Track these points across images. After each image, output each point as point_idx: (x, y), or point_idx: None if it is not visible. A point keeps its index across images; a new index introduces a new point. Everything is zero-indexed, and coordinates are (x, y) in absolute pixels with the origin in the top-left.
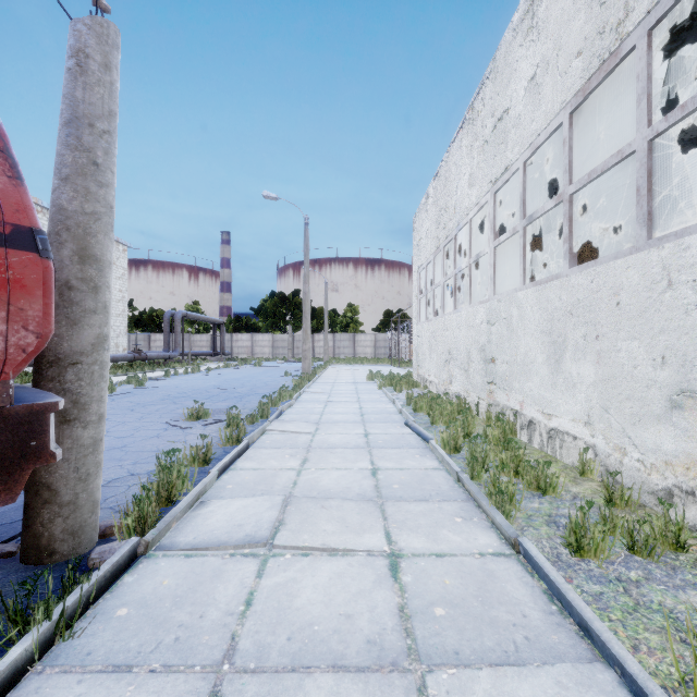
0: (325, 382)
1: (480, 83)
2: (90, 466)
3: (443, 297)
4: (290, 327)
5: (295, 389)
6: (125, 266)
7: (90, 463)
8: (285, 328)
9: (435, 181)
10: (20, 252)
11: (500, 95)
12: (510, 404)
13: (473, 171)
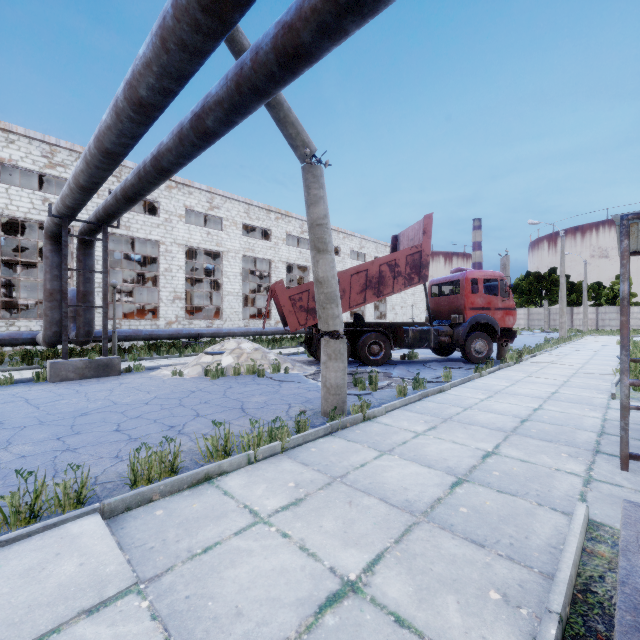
0: (577, 344)
1: None
2: (508, 345)
3: None
4: (545, 302)
5: (554, 344)
6: None
7: (508, 344)
8: (540, 302)
9: None
10: (514, 311)
11: None
12: None
13: None
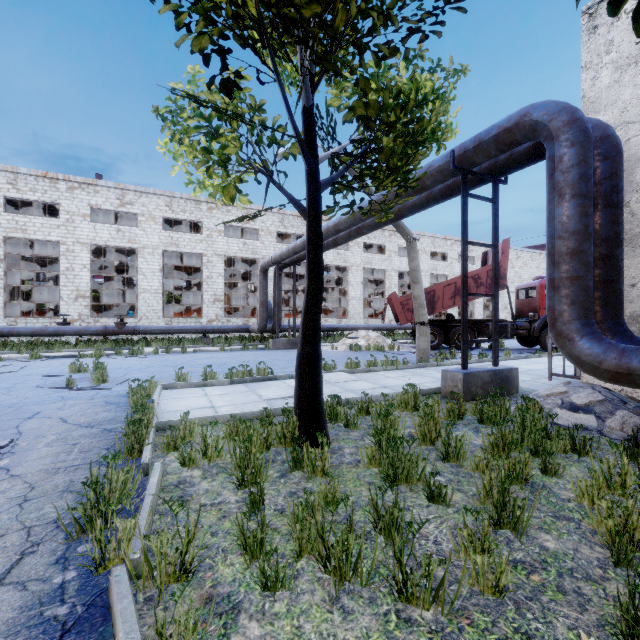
0: None
1: None
2: None
3: None
4: None
5: None
6: (544, 267)
7: None
8: None
9: None
10: None
11: None
12: None
13: None
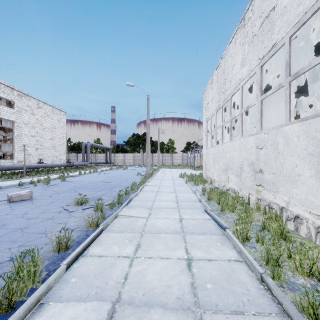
0: (157, 179)
1: (250, 0)
2: None
3: (222, 133)
4: (141, 150)
5: (141, 183)
6: (64, 122)
7: None
8: (139, 150)
9: (217, 70)
10: None
11: (267, 0)
12: (276, 201)
13: (244, 56)
